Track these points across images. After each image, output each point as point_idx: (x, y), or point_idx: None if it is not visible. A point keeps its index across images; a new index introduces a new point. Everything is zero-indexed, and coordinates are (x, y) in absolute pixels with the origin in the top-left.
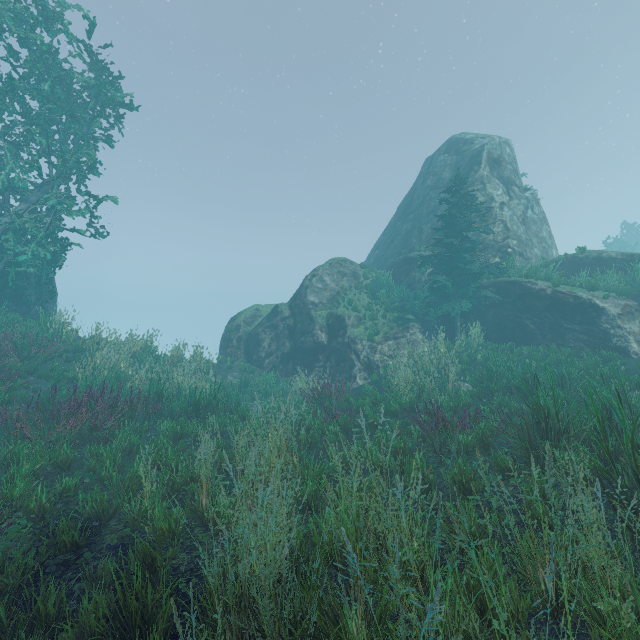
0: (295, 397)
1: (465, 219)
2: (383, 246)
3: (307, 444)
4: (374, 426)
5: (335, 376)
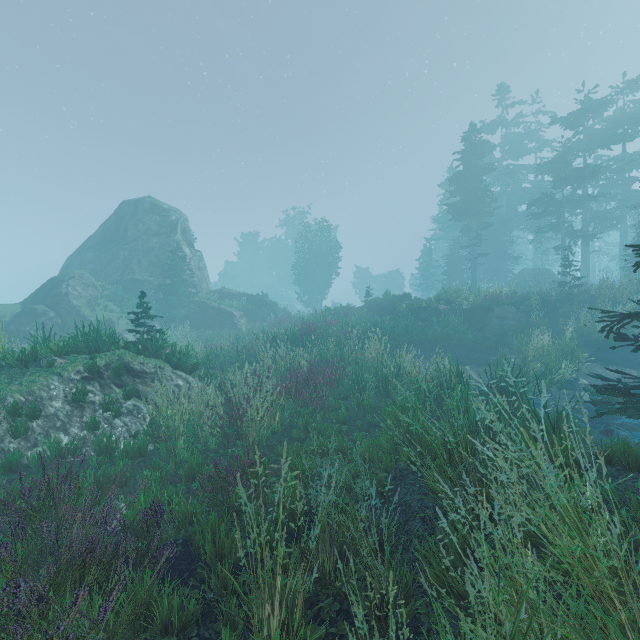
0: None
1: (183, 269)
2: (100, 263)
3: None
4: None
5: None
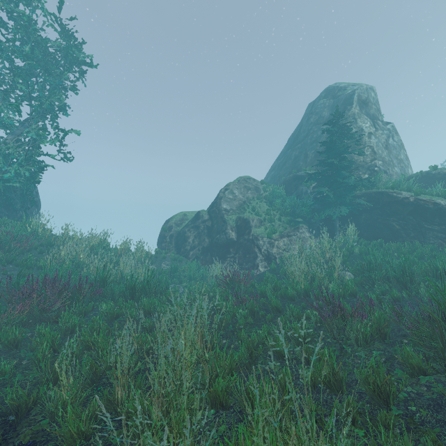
0: (212, 281)
1: (343, 144)
2: (277, 168)
3: (220, 325)
4: (276, 309)
5: (242, 265)
